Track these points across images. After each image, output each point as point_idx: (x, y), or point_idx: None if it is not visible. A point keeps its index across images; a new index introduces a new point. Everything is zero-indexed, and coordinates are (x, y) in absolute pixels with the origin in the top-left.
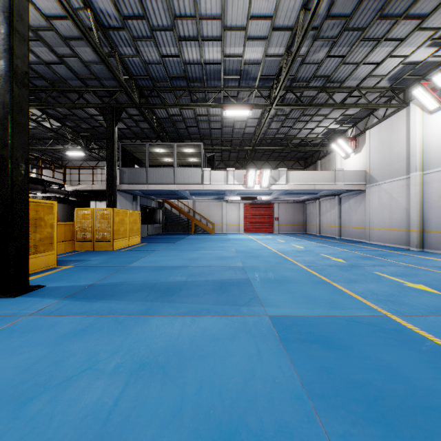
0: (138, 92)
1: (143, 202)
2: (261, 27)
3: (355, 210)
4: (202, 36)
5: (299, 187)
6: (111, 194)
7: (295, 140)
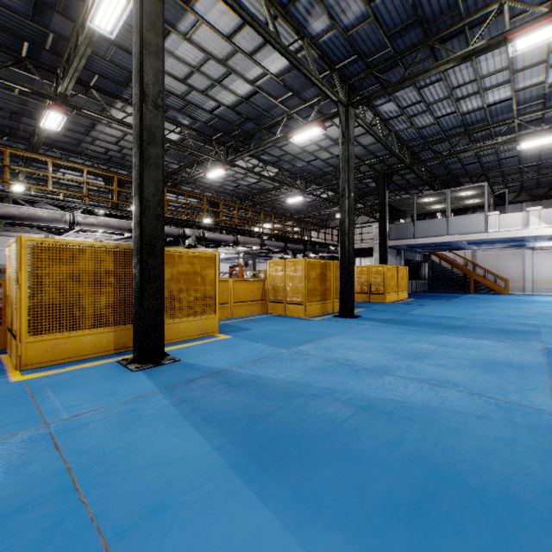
0: (409, 153)
1: (407, 256)
2: None
3: None
4: (484, 88)
5: None
6: (383, 252)
7: None
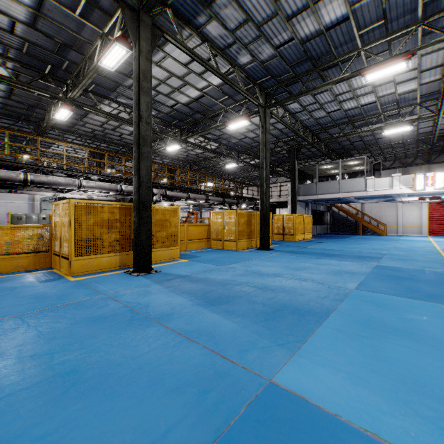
0: (311, 135)
1: (313, 207)
2: (408, 75)
3: None
4: (357, 95)
5: None
6: (293, 205)
7: None
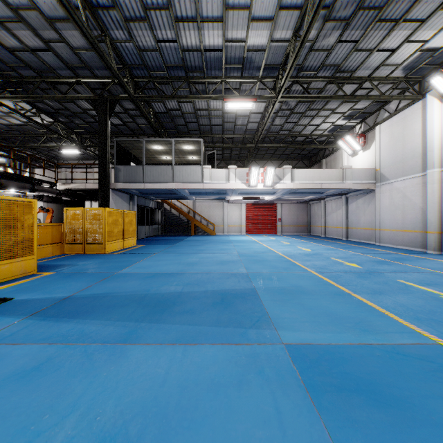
0: (133, 83)
1: (141, 202)
2: (267, 6)
3: (364, 210)
4: (202, 18)
5: (305, 185)
6: (104, 193)
7: (300, 138)
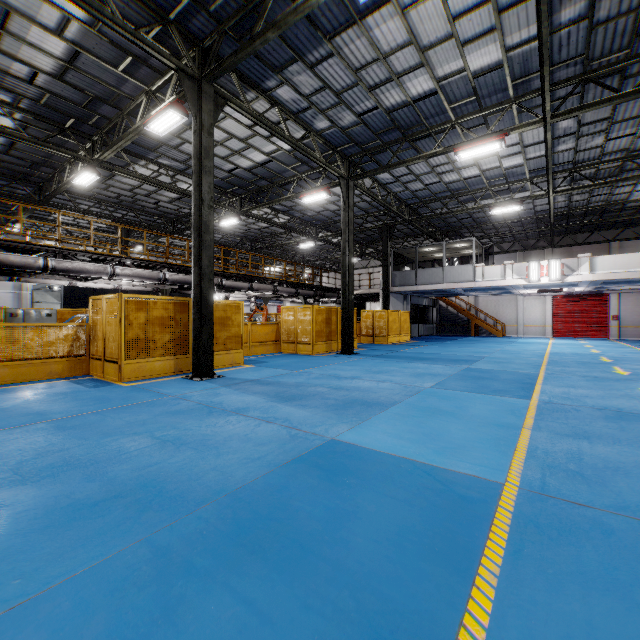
0: (408, 210)
1: (414, 301)
2: (511, 149)
3: None
4: (458, 168)
5: (611, 276)
6: (386, 298)
7: (631, 203)
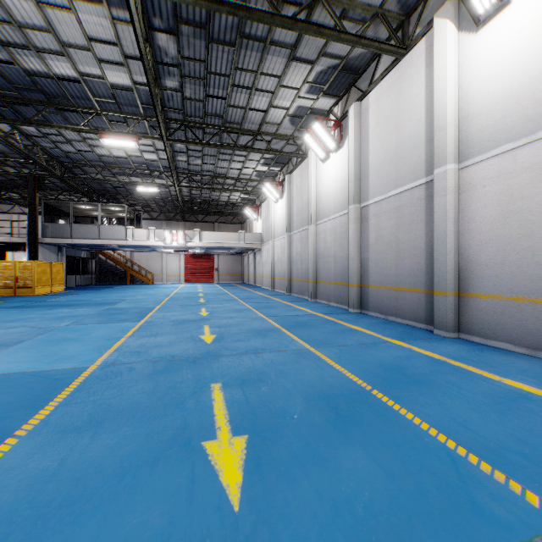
0: (60, 166)
1: (70, 253)
2: (148, 147)
3: (260, 263)
4: (108, 146)
5: (210, 244)
6: (34, 249)
7: (222, 202)
